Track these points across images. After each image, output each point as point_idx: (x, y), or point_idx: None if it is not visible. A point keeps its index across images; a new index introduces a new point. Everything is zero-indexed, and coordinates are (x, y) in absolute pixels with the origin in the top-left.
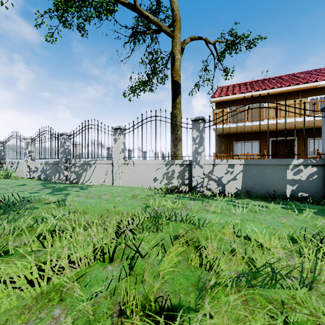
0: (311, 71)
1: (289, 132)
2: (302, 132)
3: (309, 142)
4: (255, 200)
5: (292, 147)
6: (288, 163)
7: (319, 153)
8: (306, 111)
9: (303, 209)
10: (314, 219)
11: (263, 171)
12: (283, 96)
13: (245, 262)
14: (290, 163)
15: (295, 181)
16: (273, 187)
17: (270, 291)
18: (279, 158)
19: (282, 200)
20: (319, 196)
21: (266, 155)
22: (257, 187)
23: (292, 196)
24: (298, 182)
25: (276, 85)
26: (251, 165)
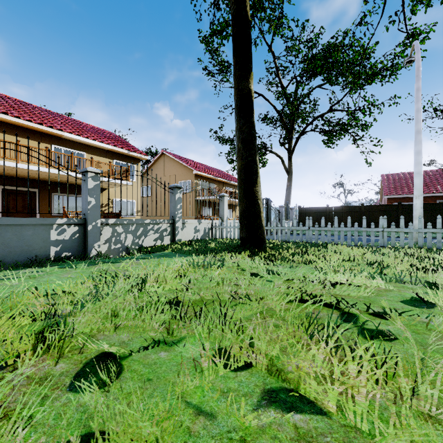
0: (53, 114)
1: (30, 182)
2: (46, 185)
3: (54, 198)
4: (17, 270)
5: (33, 202)
6: (53, 222)
7: (66, 211)
8: (50, 161)
9: (76, 265)
10: (88, 269)
11: (22, 233)
12: (21, 131)
13: (67, 304)
14: (54, 222)
15: (60, 241)
16: (36, 251)
17: (94, 306)
18: (14, 216)
19: (50, 263)
20: (81, 253)
21: (26, 212)
22: (13, 254)
23: (57, 258)
24: (62, 242)
25: (10, 111)
26: (4, 226)
